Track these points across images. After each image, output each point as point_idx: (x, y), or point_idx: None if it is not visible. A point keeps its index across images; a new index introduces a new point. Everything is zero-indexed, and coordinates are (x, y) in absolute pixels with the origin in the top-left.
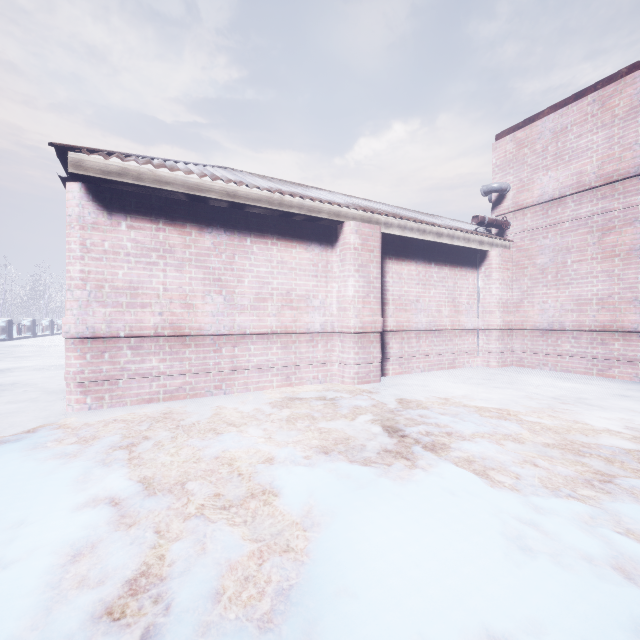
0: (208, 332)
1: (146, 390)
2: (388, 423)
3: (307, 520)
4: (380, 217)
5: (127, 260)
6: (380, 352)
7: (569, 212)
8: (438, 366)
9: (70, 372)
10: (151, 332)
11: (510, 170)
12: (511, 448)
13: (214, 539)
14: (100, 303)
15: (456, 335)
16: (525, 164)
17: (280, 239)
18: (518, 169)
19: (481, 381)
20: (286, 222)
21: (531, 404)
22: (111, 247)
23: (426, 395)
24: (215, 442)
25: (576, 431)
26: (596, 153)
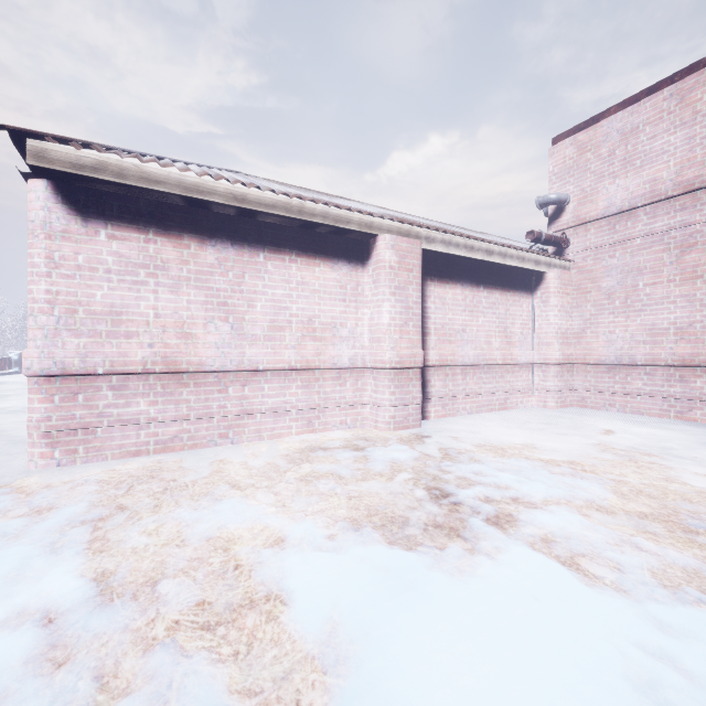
0: (211, 368)
1: (132, 440)
2: (435, 484)
3: (328, 652)
4: (420, 230)
5: (107, 278)
6: (420, 391)
7: (641, 226)
8: (487, 407)
9: (33, 419)
10: (138, 368)
11: (570, 178)
12: (598, 521)
13: (183, 694)
14: (72, 332)
15: (508, 371)
16: (588, 171)
17: (300, 255)
18: (579, 177)
19: (540, 426)
20: (308, 234)
21: (607, 456)
22: (86, 262)
23: (478, 444)
24: (210, 514)
25: (675, 495)
26: (674, 157)
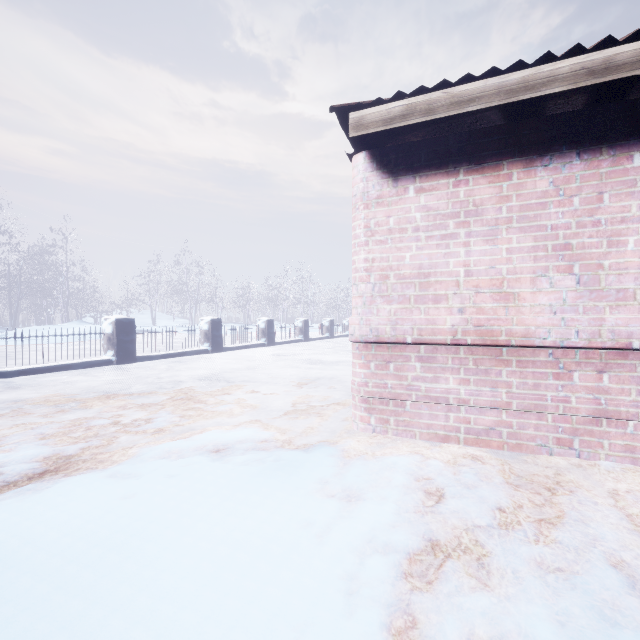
0: (542, 341)
1: (440, 422)
2: None
3: None
4: None
5: (415, 237)
6: None
7: None
8: None
9: (355, 382)
10: (446, 338)
11: None
12: None
13: None
14: (384, 298)
15: None
16: None
17: None
18: None
19: None
20: None
21: None
22: (396, 223)
23: None
24: None
25: None
26: None
